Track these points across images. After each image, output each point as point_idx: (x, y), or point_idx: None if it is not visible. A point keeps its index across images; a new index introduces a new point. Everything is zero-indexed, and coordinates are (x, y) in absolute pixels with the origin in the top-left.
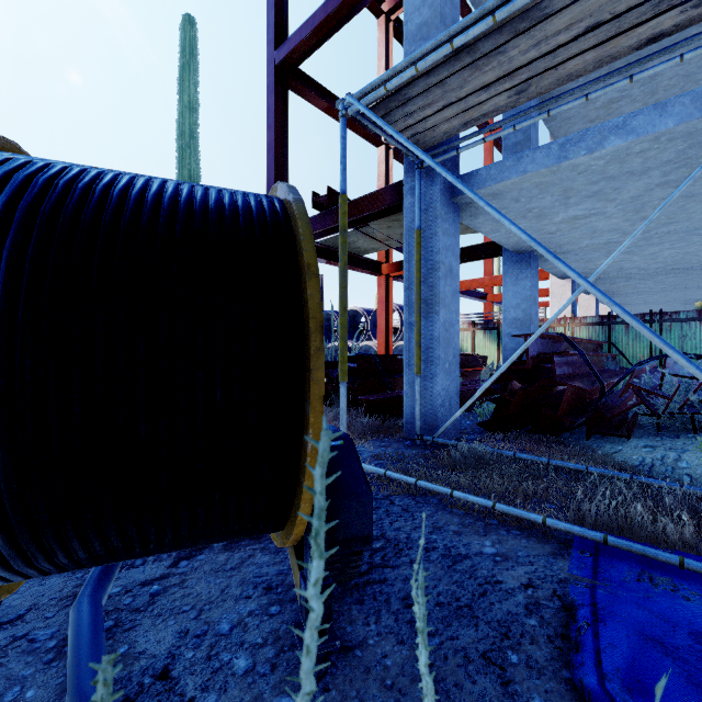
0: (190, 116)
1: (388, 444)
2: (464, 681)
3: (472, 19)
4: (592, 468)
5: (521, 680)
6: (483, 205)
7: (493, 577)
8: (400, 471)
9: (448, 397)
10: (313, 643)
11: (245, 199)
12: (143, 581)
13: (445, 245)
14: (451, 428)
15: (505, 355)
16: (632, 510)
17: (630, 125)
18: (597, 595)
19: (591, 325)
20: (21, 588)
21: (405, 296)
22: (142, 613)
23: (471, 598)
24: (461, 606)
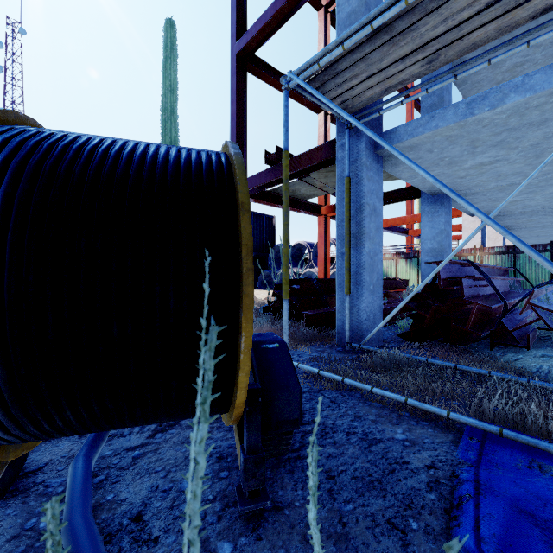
0: (171, 96)
1: (323, 350)
2: (371, 541)
3: (388, 3)
4: (494, 373)
5: (419, 543)
6: (397, 155)
7: (401, 458)
8: (331, 370)
9: (372, 312)
10: (200, 492)
11: (197, 154)
12: (128, 447)
13: (370, 189)
14: (375, 337)
15: (422, 279)
16: (526, 409)
17: (528, 83)
18: (489, 477)
19: (498, 254)
20: (42, 448)
21: (337, 231)
22: (125, 471)
23: (381, 474)
24: (372, 480)
